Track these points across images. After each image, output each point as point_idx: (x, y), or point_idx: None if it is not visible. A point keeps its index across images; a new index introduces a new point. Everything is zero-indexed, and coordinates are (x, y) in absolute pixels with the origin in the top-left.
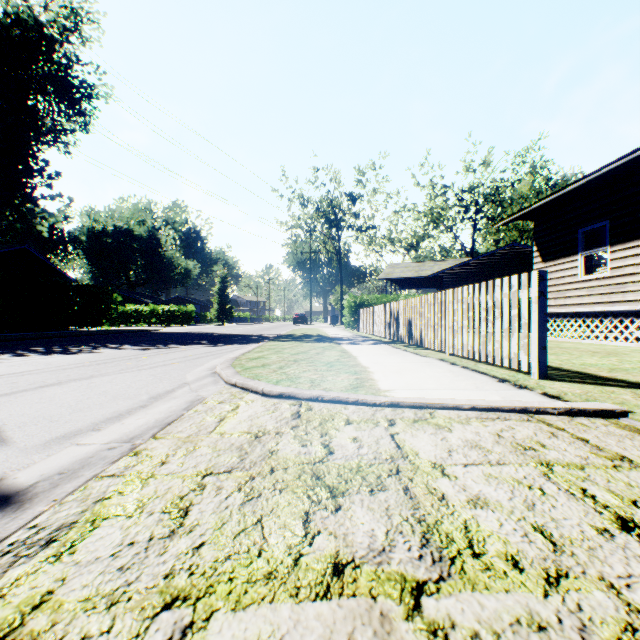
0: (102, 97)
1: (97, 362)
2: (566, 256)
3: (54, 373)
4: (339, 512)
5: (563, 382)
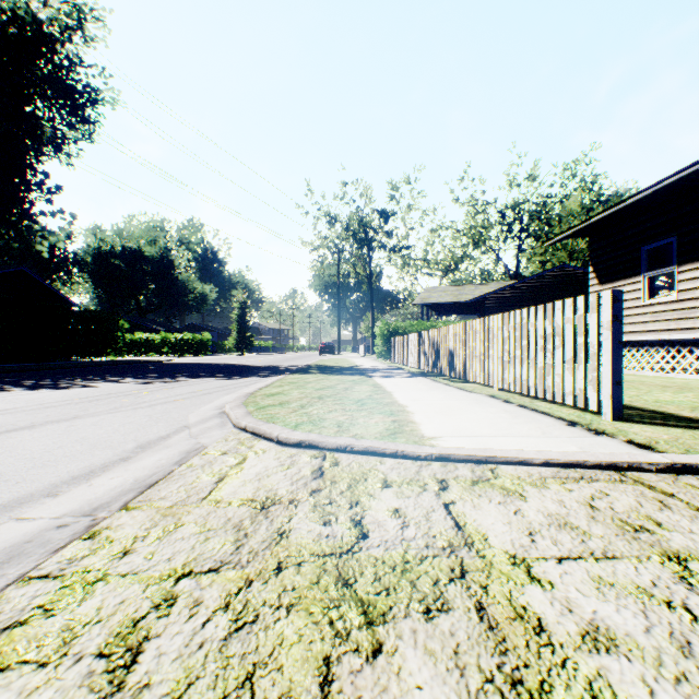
0: (108, 103)
1: (88, 399)
2: (627, 277)
3: (32, 413)
4: (379, 659)
5: (642, 424)
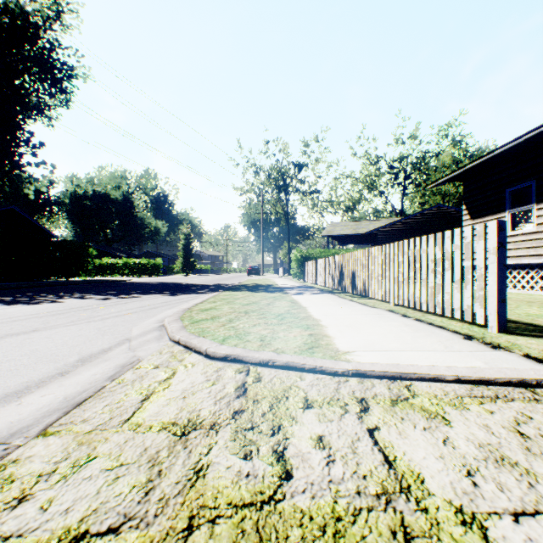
0: (80, 77)
1: (52, 313)
2: (494, 213)
3: None
4: None
5: (526, 337)
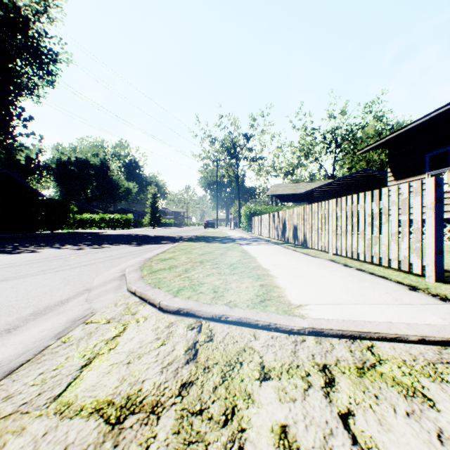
0: (64, 61)
1: (27, 262)
2: (415, 175)
3: None
4: None
5: None
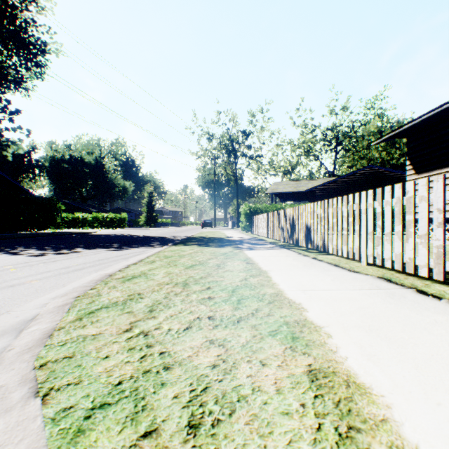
0: (53, 52)
1: None
2: (442, 167)
3: None
4: None
5: None
